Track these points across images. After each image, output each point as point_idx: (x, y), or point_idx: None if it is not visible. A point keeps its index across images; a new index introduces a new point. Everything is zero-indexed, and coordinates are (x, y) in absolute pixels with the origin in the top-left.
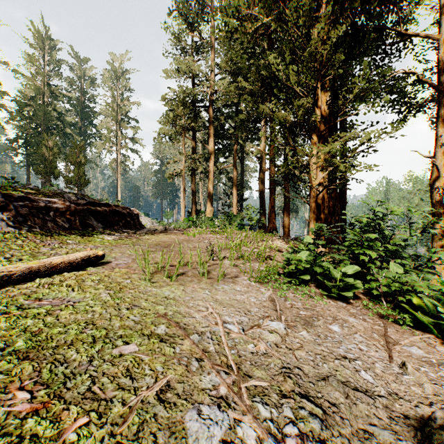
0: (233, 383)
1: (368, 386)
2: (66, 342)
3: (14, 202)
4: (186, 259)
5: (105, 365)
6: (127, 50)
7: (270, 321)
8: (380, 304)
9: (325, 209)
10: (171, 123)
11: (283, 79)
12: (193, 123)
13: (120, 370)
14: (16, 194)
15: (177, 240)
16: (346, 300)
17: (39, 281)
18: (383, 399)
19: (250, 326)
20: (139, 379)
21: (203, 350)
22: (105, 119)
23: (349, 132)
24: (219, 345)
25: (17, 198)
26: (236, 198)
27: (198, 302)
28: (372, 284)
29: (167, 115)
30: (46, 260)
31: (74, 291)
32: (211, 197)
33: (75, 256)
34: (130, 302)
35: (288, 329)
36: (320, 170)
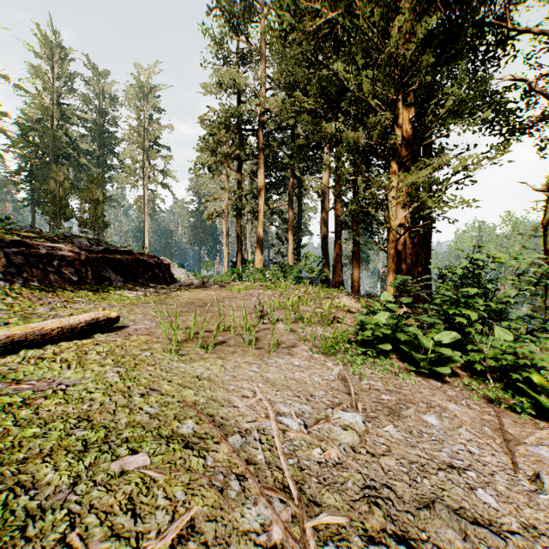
0: (292, 518)
1: (492, 515)
2: (42, 451)
3: (5, 249)
4: (227, 322)
5: (95, 491)
6: (156, 61)
7: (343, 411)
8: (485, 382)
9: (407, 258)
10: (211, 150)
11: (353, 89)
12: (238, 151)
13: (118, 499)
14: (9, 238)
15: (216, 297)
16: (440, 377)
17: (25, 354)
18: (518, 538)
19: (315, 419)
20: (147, 515)
21: (248, 460)
22: (129, 147)
23: (438, 159)
24: (271, 451)
25: (10, 243)
26: (293, 244)
27: (242, 384)
28: (475, 355)
29: (206, 140)
30: (36, 325)
31: (70, 369)
32: (261, 243)
33: (79, 319)
34: (147, 385)
35: (368, 423)
36: (401, 206)
